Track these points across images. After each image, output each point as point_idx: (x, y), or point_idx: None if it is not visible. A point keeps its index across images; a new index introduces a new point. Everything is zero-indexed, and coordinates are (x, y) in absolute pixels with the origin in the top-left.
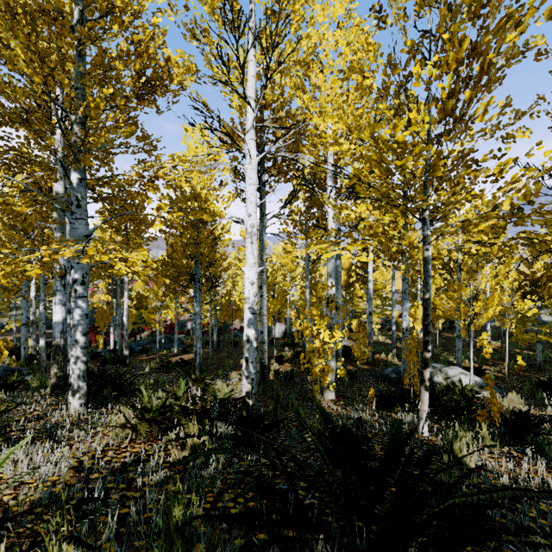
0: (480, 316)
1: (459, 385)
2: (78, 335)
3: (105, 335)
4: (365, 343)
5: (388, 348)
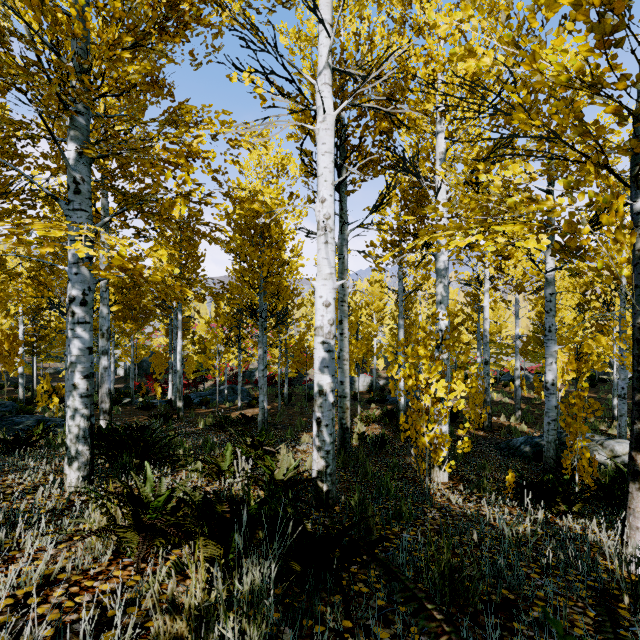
0: None
1: None
2: (77, 377)
3: (165, 384)
4: (481, 402)
5: (507, 408)
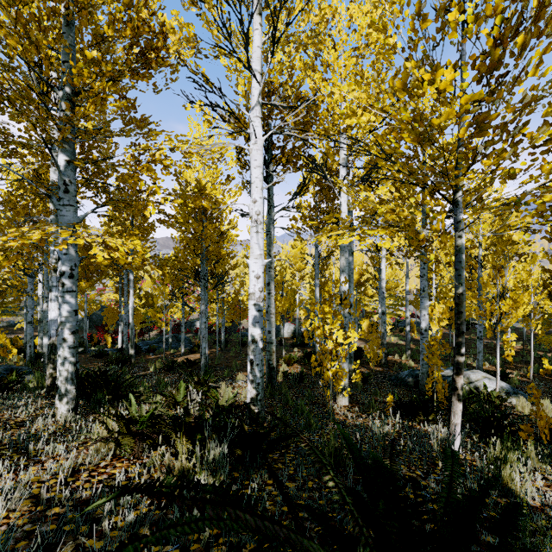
0: (509, 316)
1: (484, 391)
2: (66, 333)
3: (114, 334)
4: (378, 344)
5: (401, 349)
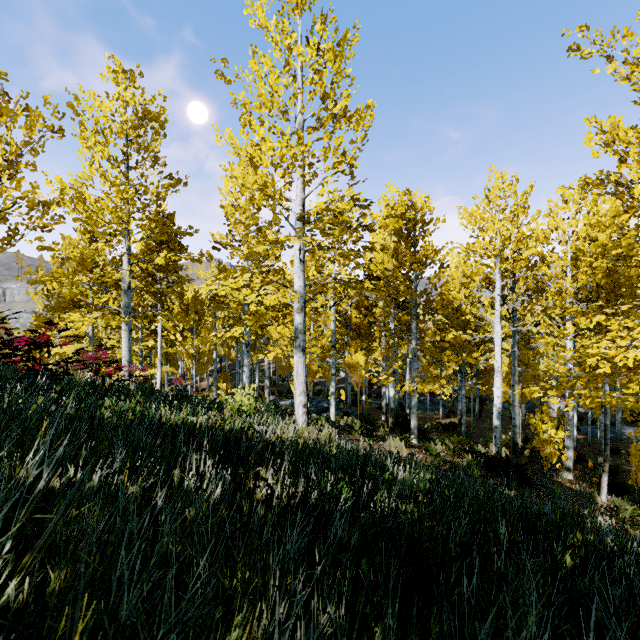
0: None
1: None
2: (415, 410)
3: (377, 388)
4: None
5: None
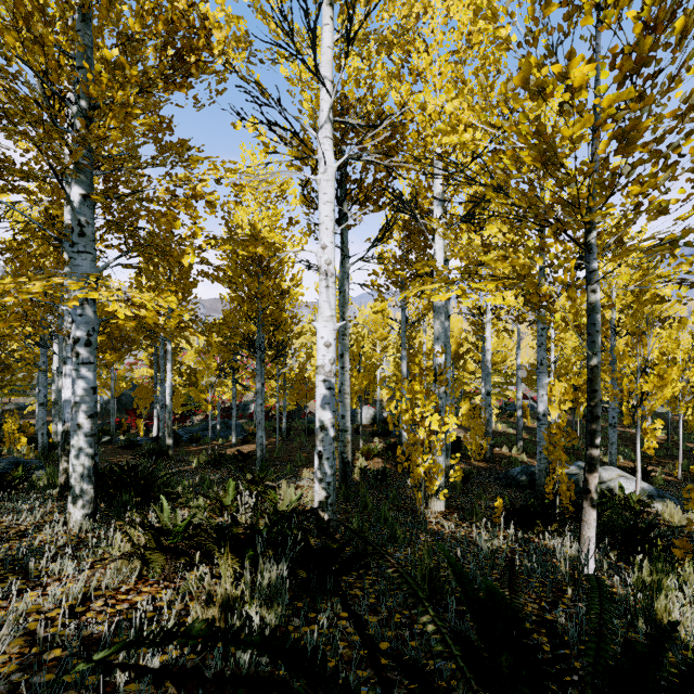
0: (653, 397)
1: (620, 494)
2: (82, 417)
3: (149, 420)
4: (482, 433)
5: (511, 439)
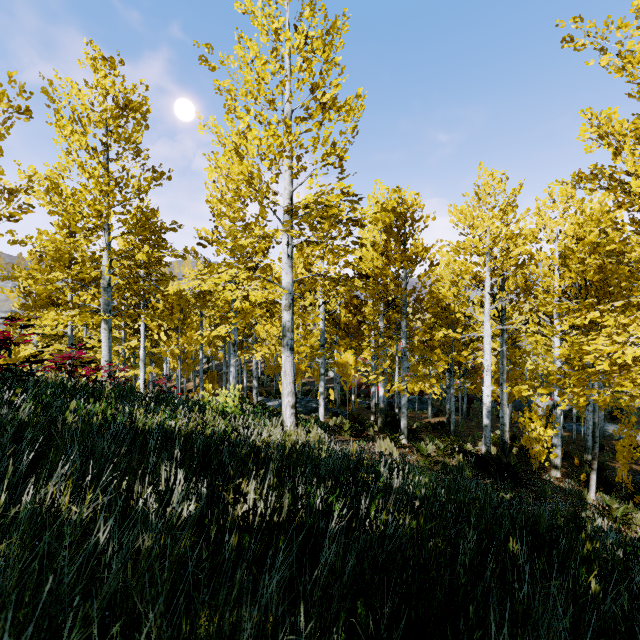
0: None
1: None
2: (404, 409)
3: (366, 388)
4: (632, 443)
5: None
